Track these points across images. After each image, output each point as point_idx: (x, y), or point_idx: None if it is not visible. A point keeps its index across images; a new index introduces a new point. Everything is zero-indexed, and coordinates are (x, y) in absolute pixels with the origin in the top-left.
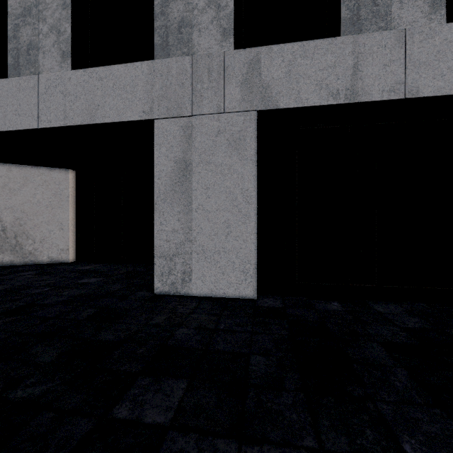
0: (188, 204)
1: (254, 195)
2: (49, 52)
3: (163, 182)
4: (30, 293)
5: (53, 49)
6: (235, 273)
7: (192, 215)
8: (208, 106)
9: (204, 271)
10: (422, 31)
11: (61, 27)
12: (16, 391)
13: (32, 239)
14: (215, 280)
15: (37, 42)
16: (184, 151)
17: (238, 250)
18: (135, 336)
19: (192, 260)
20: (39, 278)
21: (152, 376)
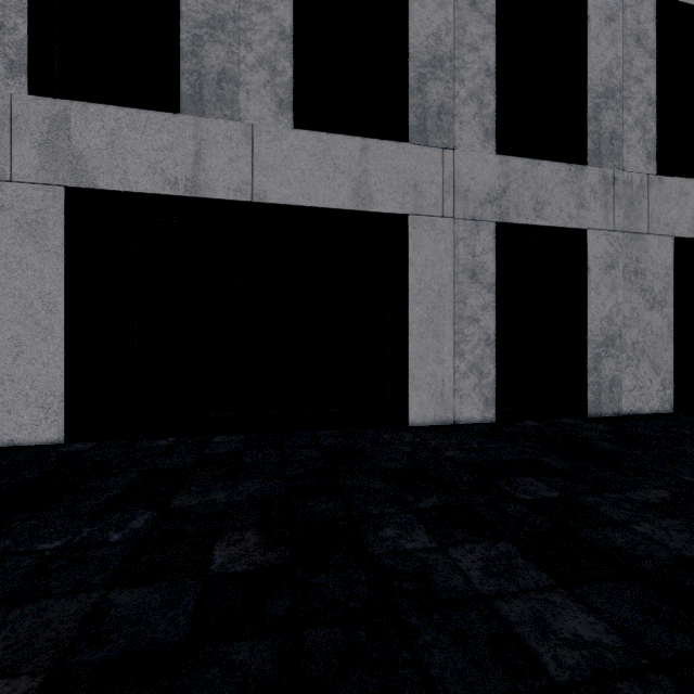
0: None
1: (60, 302)
2: None
3: None
4: None
5: None
6: (30, 410)
7: None
8: None
9: None
10: (270, 131)
11: None
12: None
13: None
14: None
15: None
16: None
17: (34, 377)
18: None
19: None
20: None
21: None
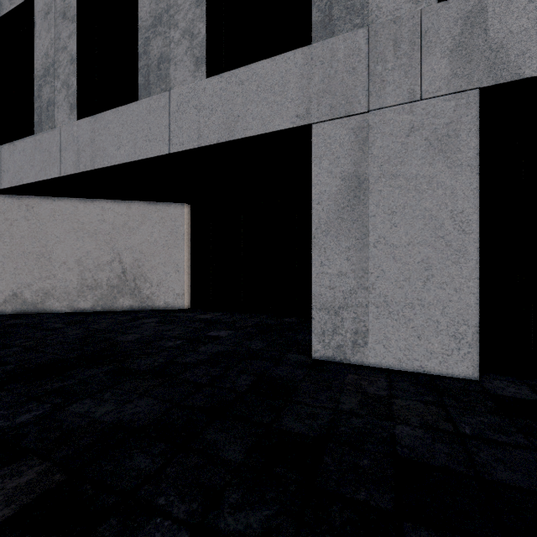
0: (362, 236)
1: (474, 220)
2: (181, 62)
3: (325, 208)
4: (164, 346)
5: (185, 57)
6: (439, 338)
7: (368, 252)
8: (394, 94)
9: (388, 332)
10: None
11: (194, 29)
12: (223, 515)
13: (149, 282)
14: (405, 346)
15: (168, 54)
16: (356, 162)
17: (444, 303)
18: (336, 431)
19: (369, 315)
20: (164, 327)
21: (428, 528)
